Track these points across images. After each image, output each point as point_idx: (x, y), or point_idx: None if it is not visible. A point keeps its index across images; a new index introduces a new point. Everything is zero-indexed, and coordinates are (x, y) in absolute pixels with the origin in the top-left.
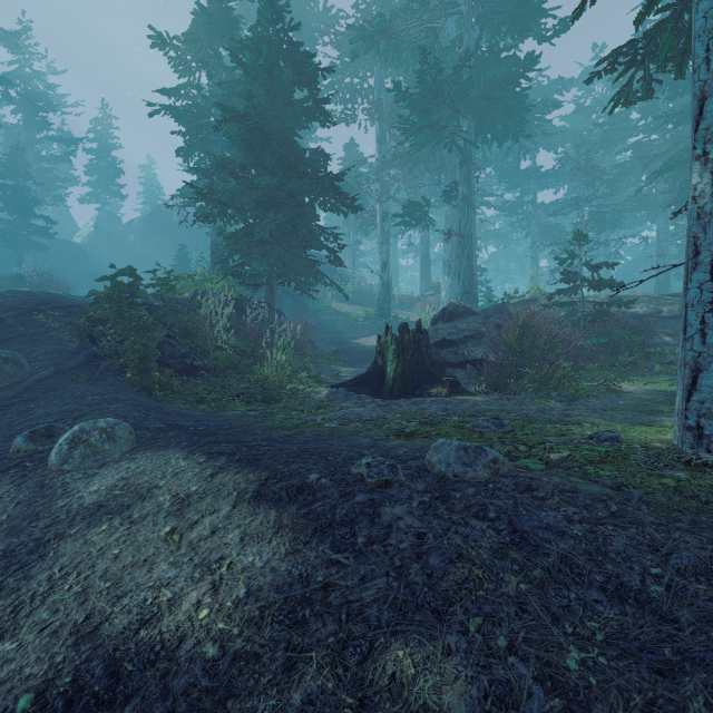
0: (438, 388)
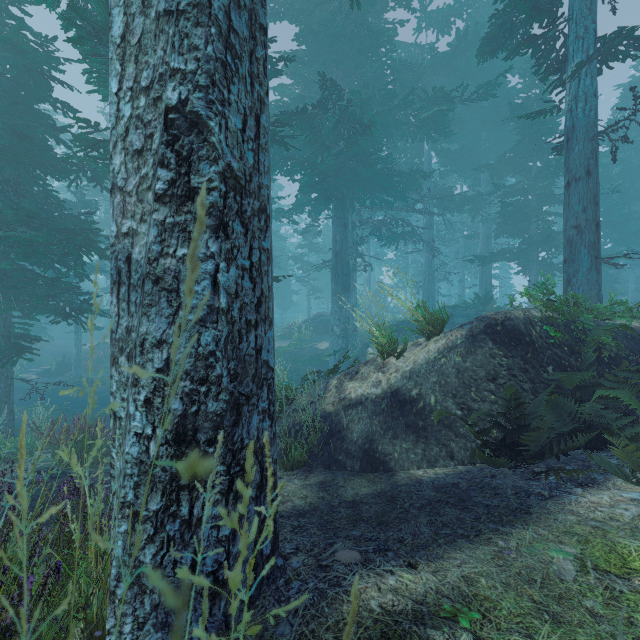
0: (68, 373)
